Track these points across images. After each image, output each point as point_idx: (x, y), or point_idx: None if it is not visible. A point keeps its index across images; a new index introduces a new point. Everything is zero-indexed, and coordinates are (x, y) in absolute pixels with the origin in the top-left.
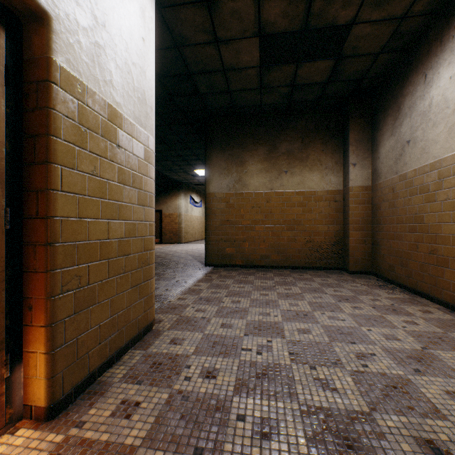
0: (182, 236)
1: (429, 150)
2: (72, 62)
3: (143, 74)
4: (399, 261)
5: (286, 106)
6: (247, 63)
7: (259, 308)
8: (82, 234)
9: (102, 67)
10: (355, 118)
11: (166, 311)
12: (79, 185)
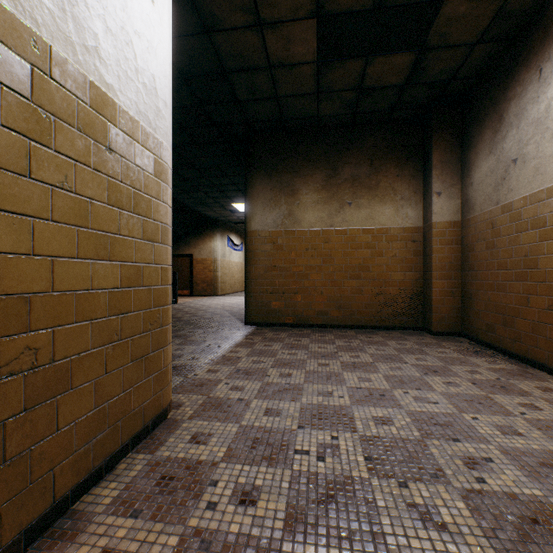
0: (218, 287)
1: (545, 170)
2: (19, 0)
3: (152, 51)
4: (502, 320)
5: (351, 118)
6: (300, 57)
7: (317, 385)
8: (41, 282)
9: (80, 24)
10: (439, 133)
11: (188, 390)
12: (36, 203)
